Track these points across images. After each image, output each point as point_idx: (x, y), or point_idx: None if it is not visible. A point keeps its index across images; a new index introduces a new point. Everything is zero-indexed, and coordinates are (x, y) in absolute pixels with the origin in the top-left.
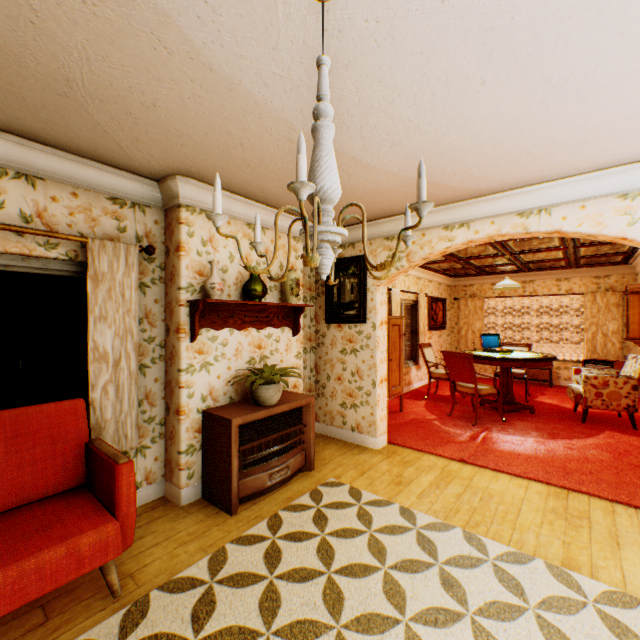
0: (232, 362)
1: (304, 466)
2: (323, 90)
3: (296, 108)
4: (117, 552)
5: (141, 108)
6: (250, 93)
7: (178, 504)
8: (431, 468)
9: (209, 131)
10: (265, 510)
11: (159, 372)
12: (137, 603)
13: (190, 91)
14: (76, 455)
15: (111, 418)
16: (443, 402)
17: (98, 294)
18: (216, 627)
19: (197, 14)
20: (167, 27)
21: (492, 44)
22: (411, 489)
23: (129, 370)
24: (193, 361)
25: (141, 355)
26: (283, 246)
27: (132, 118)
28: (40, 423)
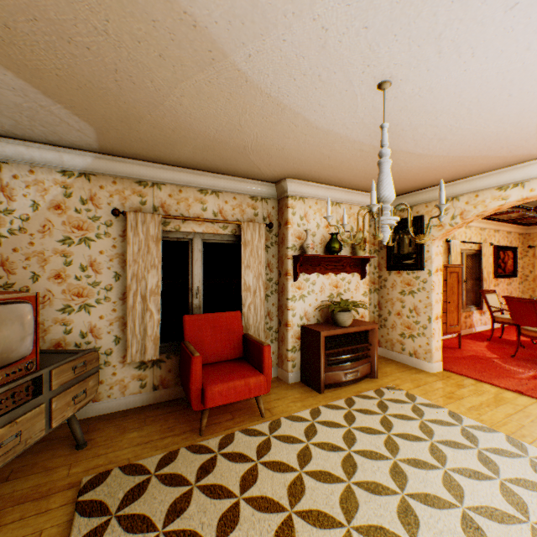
0: (318, 296)
1: (369, 374)
2: (384, 142)
3: (366, 135)
4: (264, 391)
5: (275, 151)
6: (337, 134)
7: (286, 382)
8: (483, 392)
9: (310, 154)
10: (342, 395)
11: (274, 300)
12: (274, 421)
13: (303, 139)
14: (238, 341)
15: (252, 324)
16: (507, 345)
17: (246, 253)
18: (318, 441)
19: (313, 110)
20: (297, 118)
21: (510, 77)
22: (461, 403)
23: (260, 297)
24: (295, 294)
25: (265, 289)
26: (353, 214)
27: (269, 156)
28: (222, 322)
